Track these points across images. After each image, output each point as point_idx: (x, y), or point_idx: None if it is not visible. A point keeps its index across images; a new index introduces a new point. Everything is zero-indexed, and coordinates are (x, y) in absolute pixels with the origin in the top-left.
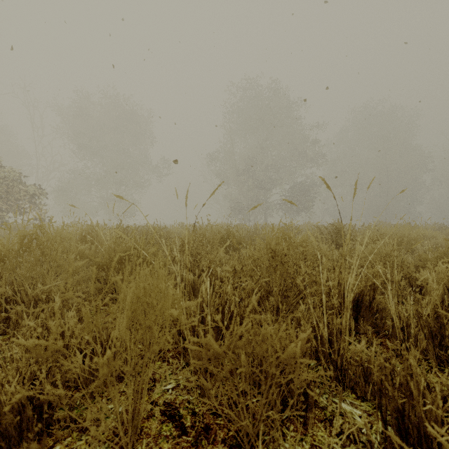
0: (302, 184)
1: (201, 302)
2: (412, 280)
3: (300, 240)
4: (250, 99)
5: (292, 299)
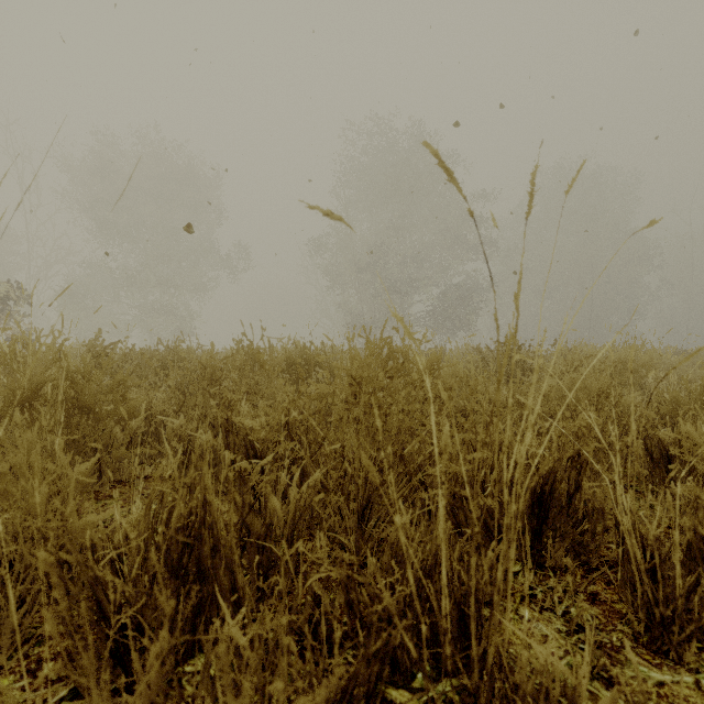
0: (459, 286)
1: (156, 507)
2: (651, 442)
3: (427, 363)
4: (378, 151)
5: (398, 490)
